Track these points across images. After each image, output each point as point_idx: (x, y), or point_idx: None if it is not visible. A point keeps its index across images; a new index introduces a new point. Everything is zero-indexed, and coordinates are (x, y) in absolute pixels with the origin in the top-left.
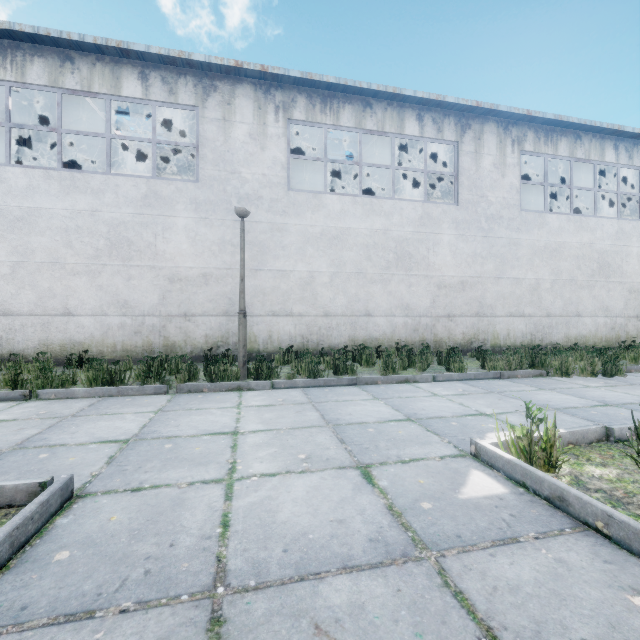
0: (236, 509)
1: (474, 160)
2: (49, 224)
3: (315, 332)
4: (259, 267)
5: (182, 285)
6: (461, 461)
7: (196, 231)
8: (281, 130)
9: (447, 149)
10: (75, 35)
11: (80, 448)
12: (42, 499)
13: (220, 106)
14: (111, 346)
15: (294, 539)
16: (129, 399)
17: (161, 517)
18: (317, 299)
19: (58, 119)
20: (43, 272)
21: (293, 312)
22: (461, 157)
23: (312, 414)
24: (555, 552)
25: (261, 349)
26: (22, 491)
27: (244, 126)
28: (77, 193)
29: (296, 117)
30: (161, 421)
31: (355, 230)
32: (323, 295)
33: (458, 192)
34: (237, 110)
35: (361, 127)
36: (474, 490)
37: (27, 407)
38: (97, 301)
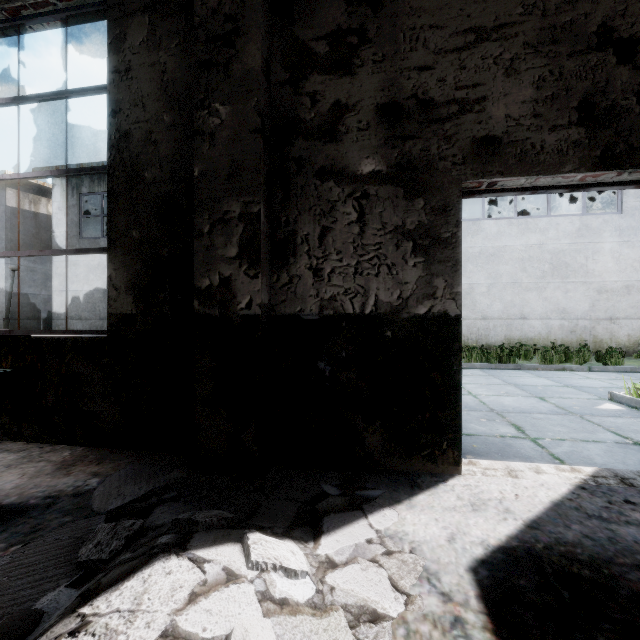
0: (483, 400)
1: None
2: None
3: (474, 332)
4: None
5: None
6: (600, 400)
7: None
8: None
9: None
10: None
11: None
12: None
13: None
14: None
15: (515, 407)
16: None
17: None
18: (476, 306)
19: None
20: None
21: None
22: None
23: (496, 380)
24: (638, 420)
25: None
26: None
27: None
28: None
29: None
30: None
31: (510, 247)
32: (481, 302)
33: (622, 201)
34: None
35: None
36: (604, 407)
37: None
38: None
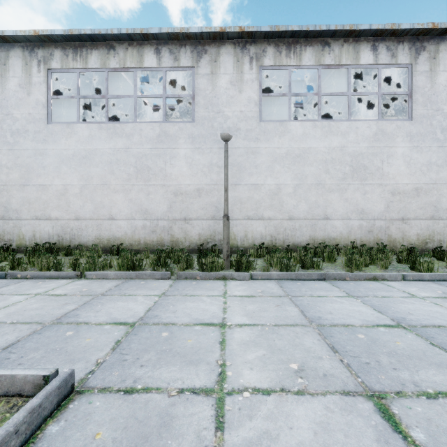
0: None
1: (429, 78)
2: (101, 159)
3: (281, 232)
4: (237, 182)
5: (183, 197)
6: None
7: (192, 158)
8: (254, 75)
9: (397, 75)
10: (115, 30)
11: (97, 328)
12: (34, 403)
13: (209, 64)
14: (137, 241)
15: None
16: (143, 282)
17: (145, 445)
18: (283, 206)
19: (106, 89)
20: (97, 191)
21: (264, 216)
22: (415, 77)
23: (292, 309)
24: None
25: (239, 245)
26: (29, 382)
27: (226, 76)
28: (117, 137)
29: (266, 63)
30: (162, 305)
31: (315, 149)
32: (288, 203)
33: (412, 108)
34: (221, 65)
35: (320, 64)
36: None
37: (77, 284)
38: (129, 210)
